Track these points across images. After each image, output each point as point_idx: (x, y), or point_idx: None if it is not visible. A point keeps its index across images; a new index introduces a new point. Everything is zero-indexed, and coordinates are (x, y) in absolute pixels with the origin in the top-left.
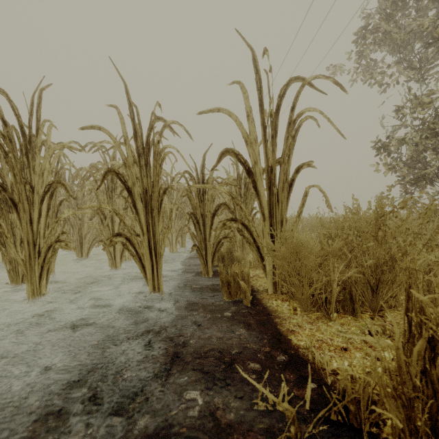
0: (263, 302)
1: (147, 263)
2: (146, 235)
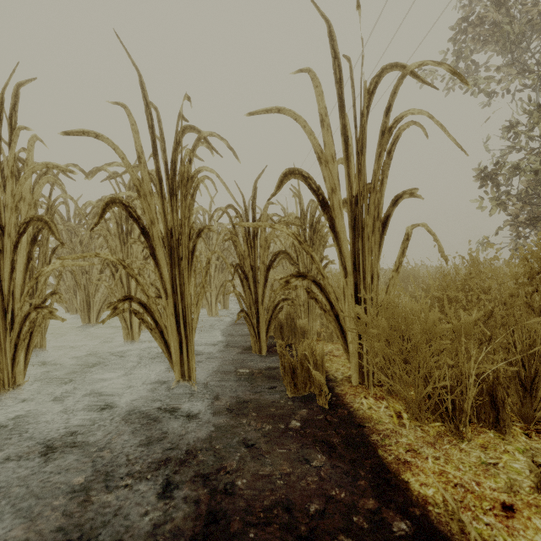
0: (346, 400)
1: (173, 339)
2: (171, 298)
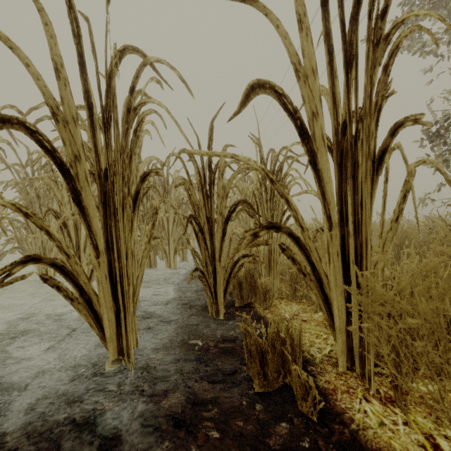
0: (340, 404)
1: (107, 308)
2: (104, 256)
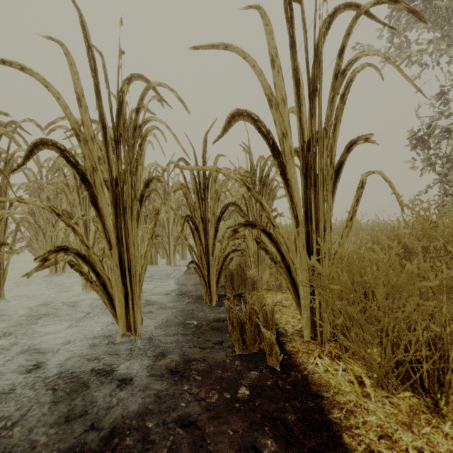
0: (299, 360)
1: (118, 291)
2: (115, 248)
